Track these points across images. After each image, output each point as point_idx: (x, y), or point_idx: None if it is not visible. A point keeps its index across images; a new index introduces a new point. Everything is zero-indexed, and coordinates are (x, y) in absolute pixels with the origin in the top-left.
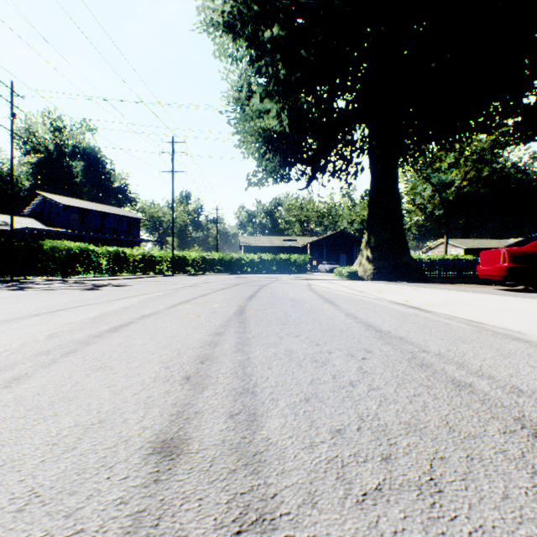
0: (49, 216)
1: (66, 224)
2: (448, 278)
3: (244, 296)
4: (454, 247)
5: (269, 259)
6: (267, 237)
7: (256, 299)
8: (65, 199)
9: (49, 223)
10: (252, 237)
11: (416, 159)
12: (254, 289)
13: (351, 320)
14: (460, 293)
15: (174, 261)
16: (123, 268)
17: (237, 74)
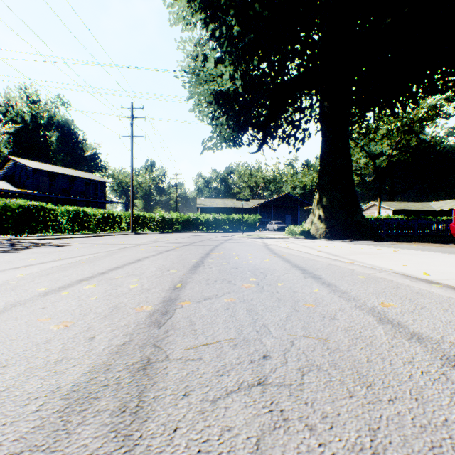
0: (19, 179)
1: (35, 186)
2: (392, 236)
3: (189, 263)
4: (384, 208)
5: (223, 219)
6: (221, 200)
7: (203, 270)
8: (35, 163)
9: (19, 185)
10: (207, 200)
11: (362, 124)
12: (205, 250)
13: (419, 347)
14: (454, 256)
15: (133, 220)
16: (83, 226)
17: (193, 43)
